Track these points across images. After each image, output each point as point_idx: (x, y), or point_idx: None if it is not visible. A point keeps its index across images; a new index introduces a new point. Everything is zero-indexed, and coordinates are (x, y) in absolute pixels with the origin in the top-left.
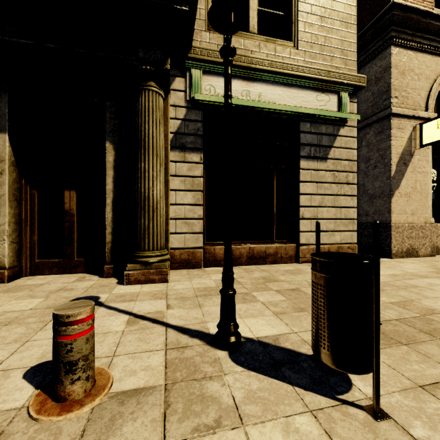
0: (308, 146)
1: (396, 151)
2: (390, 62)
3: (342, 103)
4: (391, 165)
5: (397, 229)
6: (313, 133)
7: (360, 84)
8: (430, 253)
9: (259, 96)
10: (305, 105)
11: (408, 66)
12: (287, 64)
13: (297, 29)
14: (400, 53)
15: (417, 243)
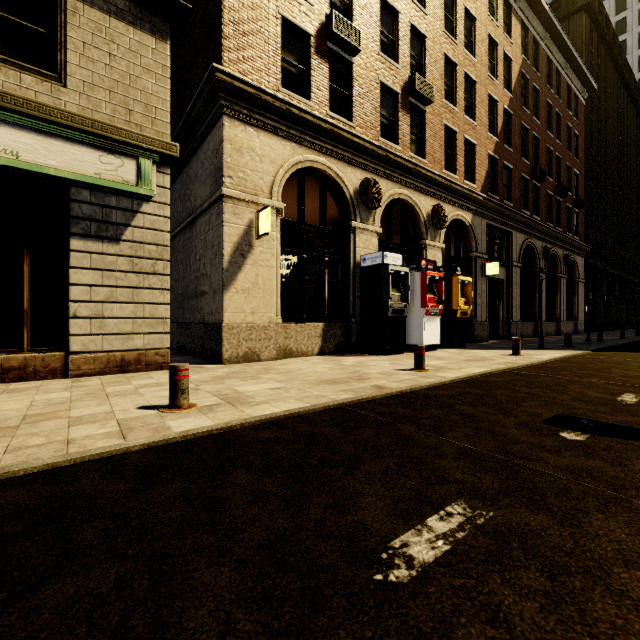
0: (86, 221)
1: (230, 240)
2: (223, 135)
3: (141, 172)
4: (223, 255)
5: (231, 331)
6: (97, 204)
7: (170, 152)
8: (276, 356)
9: None
10: (79, 165)
11: (246, 144)
12: (38, 104)
13: (66, 60)
14: (236, 126)
15: (259, 346)
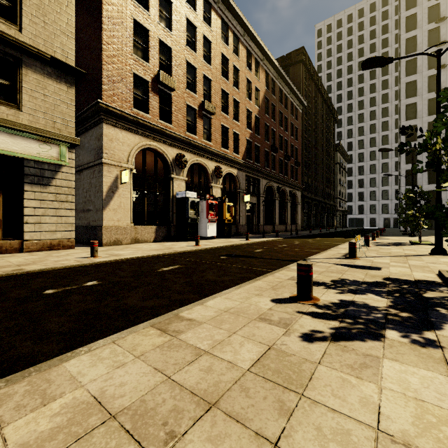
0: (32, 176)
1: (106, 184)
2: (102, 132)
3: (61, 152)
4: (103, 192)
5: (107, 230)
6: (38, 168)
7: (76, 143)
8: (131, 242)
9: None
10: (29, 149)
11: (115, 136)
12: (10, 121)
13: (22, 98)
14: (109, 128)
15: (121, 237)
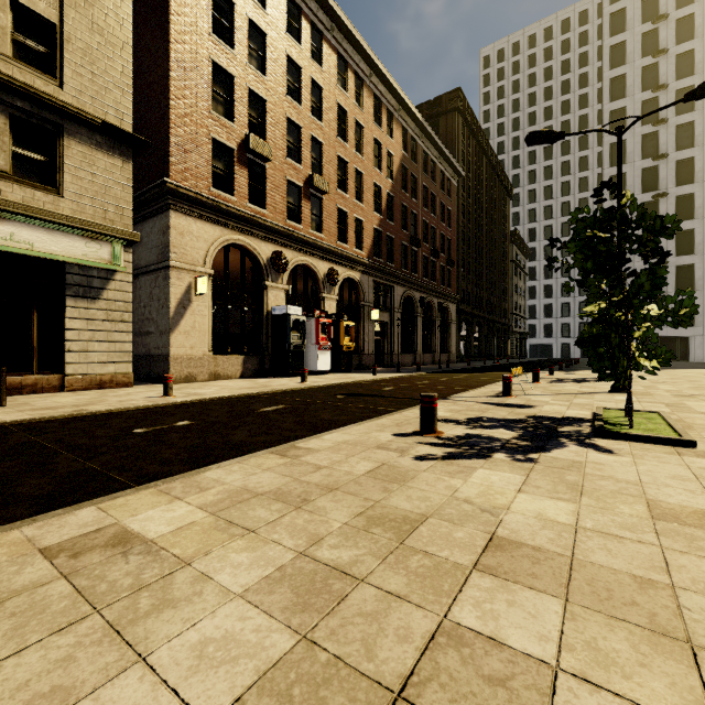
0: (76, 287)
1: (175, 297)
2: (170, 224)
3: (114, 253)
4: (171, 308)
5: (176, 361)
6: (84, 275)
7: (134, 239)
8: (209, 379)
9: (12, 235)
10: (72, 250)
11: (187, 229)
12: (48, 212)
13: (63, 179)
14: (180, 217)
15: (196, 371)
